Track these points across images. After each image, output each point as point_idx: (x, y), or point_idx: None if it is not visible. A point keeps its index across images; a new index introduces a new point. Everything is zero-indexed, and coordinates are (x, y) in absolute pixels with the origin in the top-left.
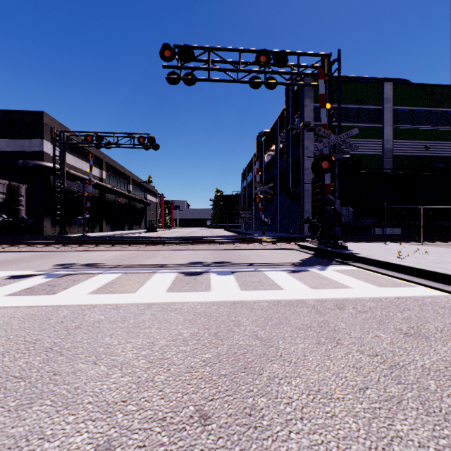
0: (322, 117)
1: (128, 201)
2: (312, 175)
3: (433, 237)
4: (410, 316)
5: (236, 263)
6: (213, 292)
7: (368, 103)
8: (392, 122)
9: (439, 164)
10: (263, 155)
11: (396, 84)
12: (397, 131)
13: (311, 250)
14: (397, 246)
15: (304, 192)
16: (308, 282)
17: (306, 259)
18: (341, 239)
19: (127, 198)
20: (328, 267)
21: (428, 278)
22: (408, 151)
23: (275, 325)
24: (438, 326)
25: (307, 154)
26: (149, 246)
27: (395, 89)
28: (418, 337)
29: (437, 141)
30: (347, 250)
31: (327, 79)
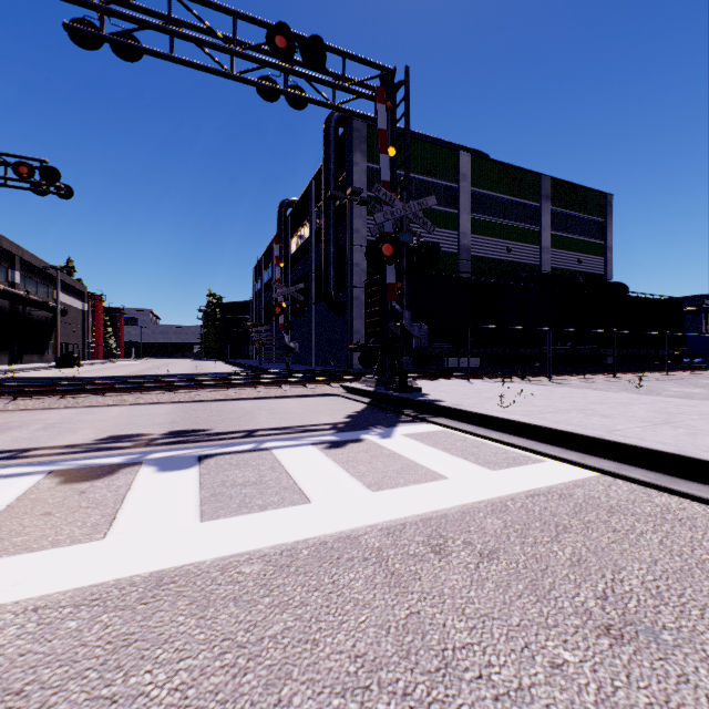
0: (383, 168)
1: (10, 303)
2: (365, 274)
3: (520, 369)
4: (580, 552)
5: (219, 431)
6: (111, 539)
7: (441, 177)
8: (469, 208)
9: (522, 273)
10: (289, 238)
11: (474, 156)
12: (475, 222)
13: (364, 396)
14: (485, 384)
15: (354, 301)
16: (363, 470)
17: (358, 414)
18: (409, 375)
19: (4, 297)
20: (396, 429)
21: (554, 442)
22: (488, 251)
23: (264, 688)
24: (645, 578)
25: (358, 241)
26: (24, 400)
27: (473, 163)
28: (638, 638)
29: (519, 243)
30: (421, 394)
31: (390, 107)
